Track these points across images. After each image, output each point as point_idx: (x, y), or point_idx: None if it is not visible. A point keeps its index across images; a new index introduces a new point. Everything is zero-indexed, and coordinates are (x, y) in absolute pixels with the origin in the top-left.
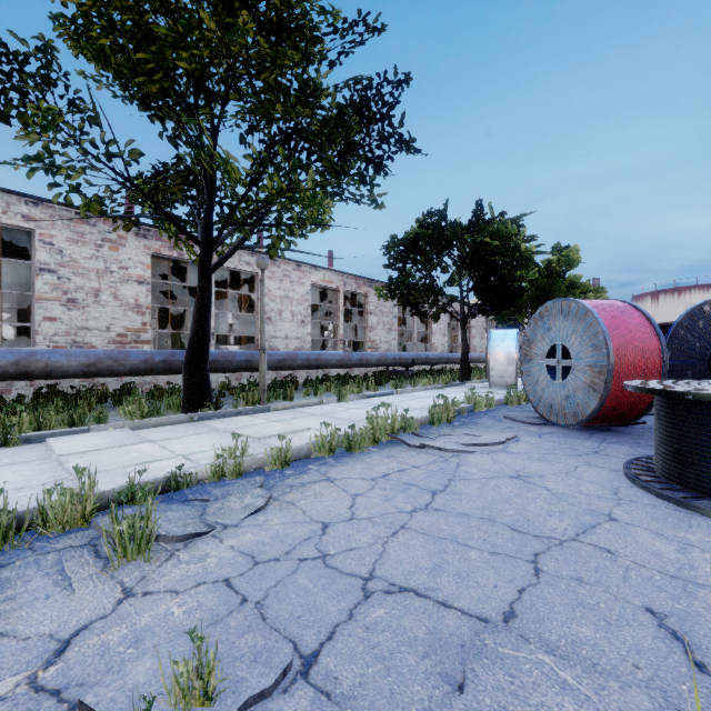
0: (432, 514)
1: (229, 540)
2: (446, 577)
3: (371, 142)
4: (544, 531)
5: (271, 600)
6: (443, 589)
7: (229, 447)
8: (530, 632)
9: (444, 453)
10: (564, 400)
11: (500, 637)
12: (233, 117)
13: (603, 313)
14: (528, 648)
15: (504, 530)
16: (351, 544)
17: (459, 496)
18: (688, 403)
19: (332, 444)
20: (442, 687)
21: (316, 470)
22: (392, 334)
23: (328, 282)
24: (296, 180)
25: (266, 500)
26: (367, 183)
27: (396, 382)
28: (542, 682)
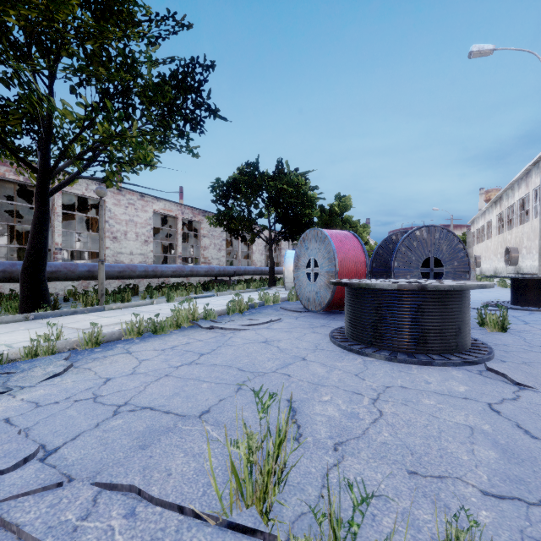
0: (192, 366)
1: (21, 395)
2: (178, 398)
3: (187, 107)
4: (259, 369)
5: (39, 425)
6: (172, 404)
7: (44, 333)
8: (212, 418)
9: (226, 331)
10: (315, 295)
11: (188, 421)
12: (62, 71)
13: (335, 238)
14: (201, 424)
15: (234, 371)
16: (121, 388)
17: (218, 355)
18: (354, 290)
19: (141, 329)
20: (137, 451)
21: (121, 347)
22: (222, 253)
23: (168, 211)
24: (123, 128)
25: (65, 367)
26: (183, 137)
27: (218, 288)
28: (198, 438)
